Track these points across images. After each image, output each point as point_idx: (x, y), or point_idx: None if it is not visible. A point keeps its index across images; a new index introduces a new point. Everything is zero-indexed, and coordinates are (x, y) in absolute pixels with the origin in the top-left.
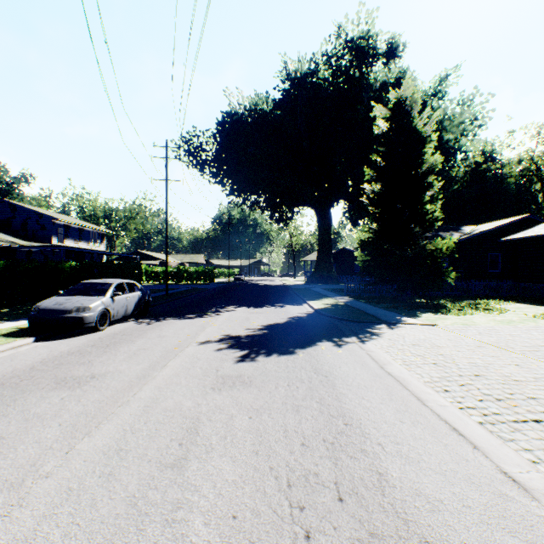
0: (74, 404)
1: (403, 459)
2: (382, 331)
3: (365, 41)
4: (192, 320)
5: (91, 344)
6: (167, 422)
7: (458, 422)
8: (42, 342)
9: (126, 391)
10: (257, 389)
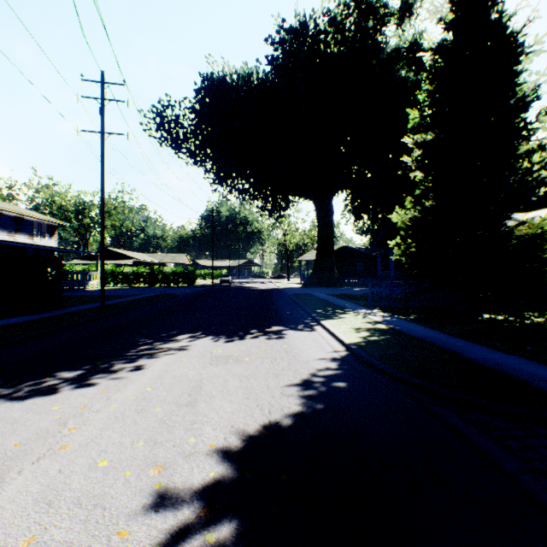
0: None
1: None
2: None
3: None
4: (39, 401)
5: None
6: None
7: None
8: None
9: None
10: None
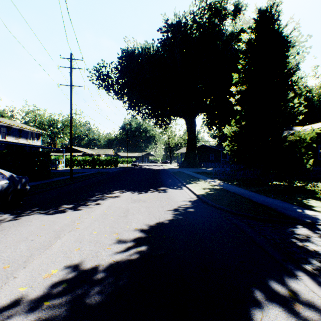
0: None
1: None
2: None
3: (219, 4)
4: (59, 215)
5: None
6: None
7: None
8: None
9: None
10: None
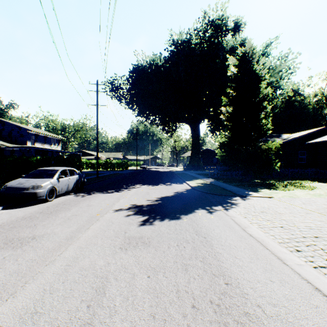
0: (11, 263)
1: (284, 325)
2: (238, 202)
3: (221, 21)
4: (111, 193)
5: (40, 211)
6: (81, 281)
7: (317, 281)
8: (7, 209)
9: (55, 251)
10: (154, 249)
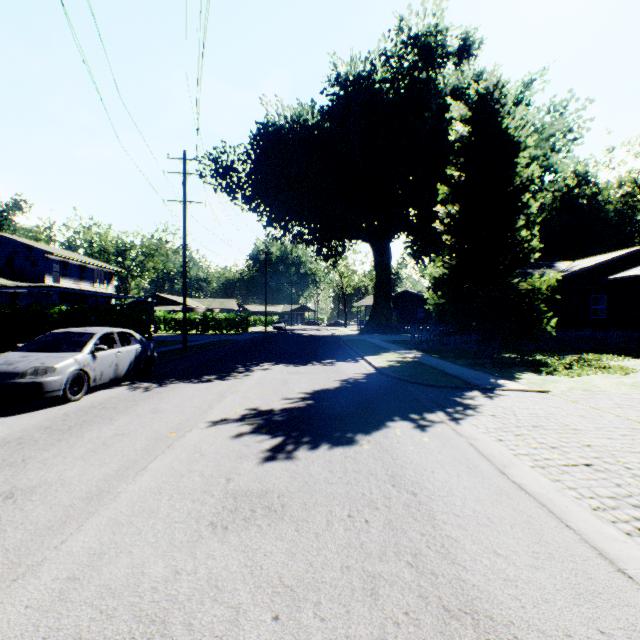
0: None
1: None
2: (479, 403)
3: (433, 37)
4: (209, 383)
5: (45, 425)
6: (95, 634)
7: None
8: None
9: (50, 533)
10: (294, 528)
